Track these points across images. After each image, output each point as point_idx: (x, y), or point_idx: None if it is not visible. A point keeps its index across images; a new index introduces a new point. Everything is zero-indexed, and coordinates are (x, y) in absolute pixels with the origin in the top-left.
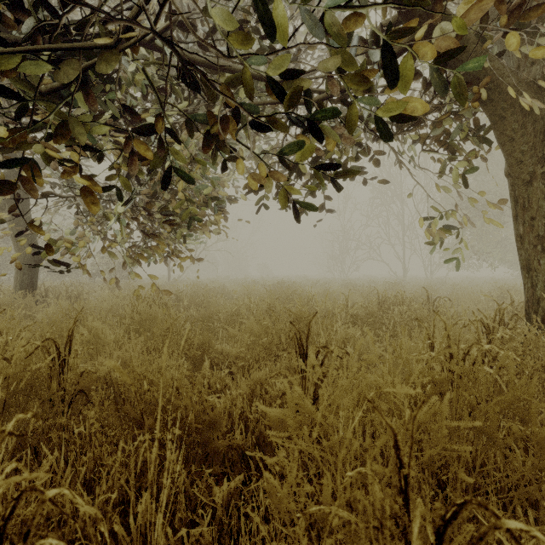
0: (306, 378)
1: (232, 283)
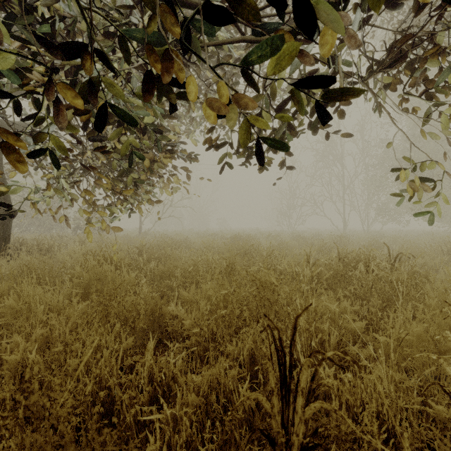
0: (289, 404)
1: (194, 236)
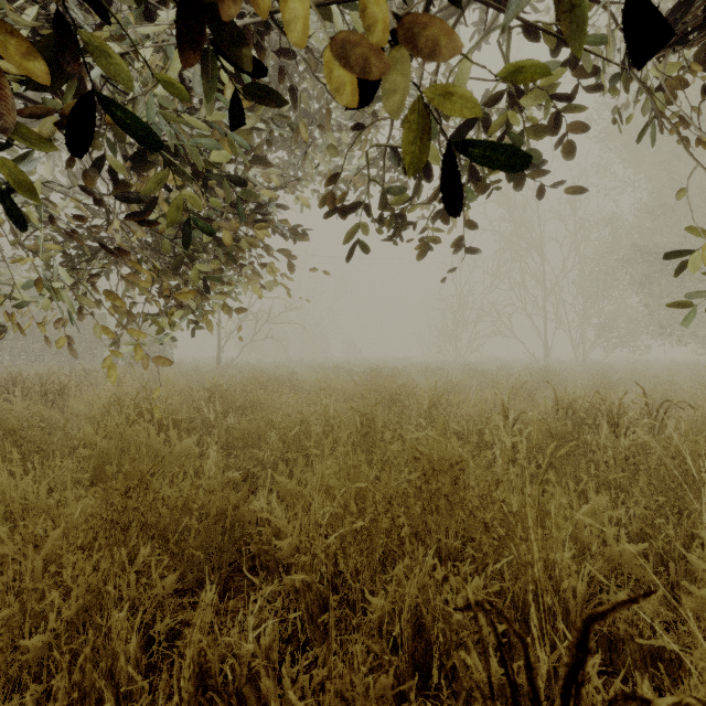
0: None
1: (305, 369)
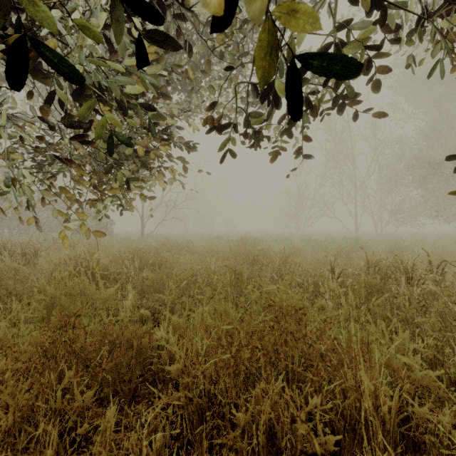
0: None
1: (199, 238)
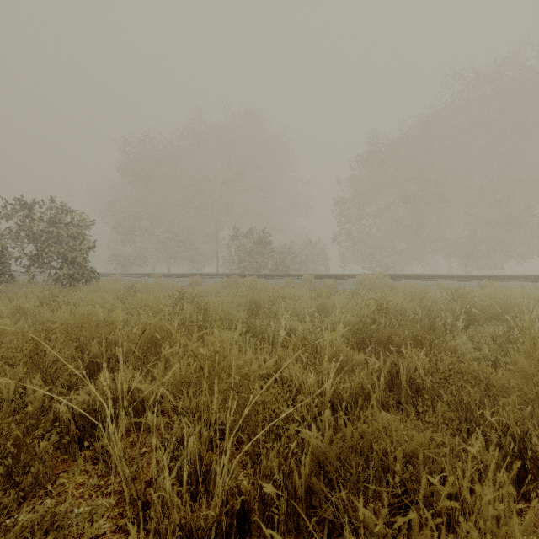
0: None
1: None
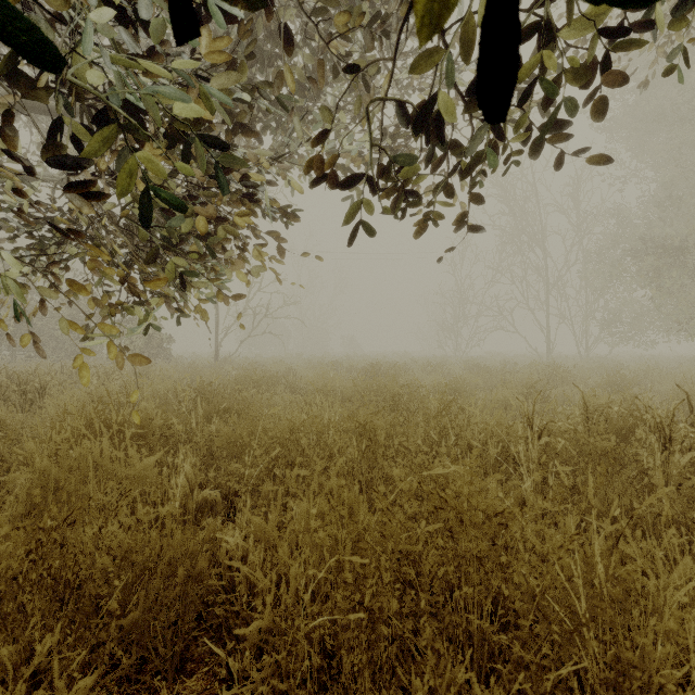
0: None
1: (304, 364)
